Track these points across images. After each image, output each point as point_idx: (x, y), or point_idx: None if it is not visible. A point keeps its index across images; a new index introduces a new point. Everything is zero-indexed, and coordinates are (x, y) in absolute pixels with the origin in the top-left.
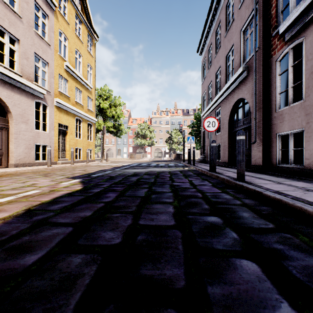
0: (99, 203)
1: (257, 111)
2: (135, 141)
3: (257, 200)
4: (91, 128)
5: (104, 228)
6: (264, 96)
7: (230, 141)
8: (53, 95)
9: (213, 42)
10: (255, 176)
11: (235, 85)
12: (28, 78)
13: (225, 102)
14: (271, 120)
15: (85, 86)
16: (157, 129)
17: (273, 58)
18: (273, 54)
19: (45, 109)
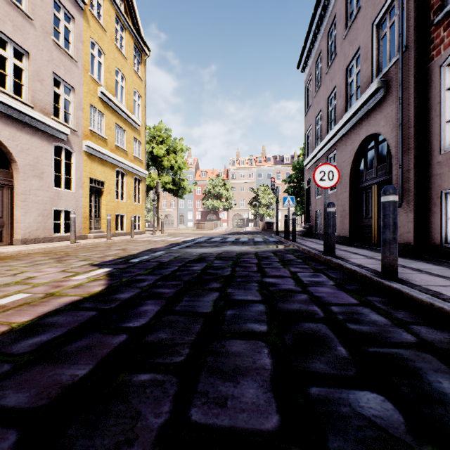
0: (117, 334)
1: (404, 154)
2: (204, 203)
3: (446, 330)
4: (139, 185)
5: (95, 441)
6: (417, 127)
7: (352, 203)
8: (81, 136)
9: (324, 49)
10: (409, 266)
11: (363, 113)
12: (42, 110)
13: (344, 142)
14: (430, 167)
15: (130, 122)
16: (237, 185)
17: (435, 61)
18: (435, 54)
19: (70, 157)
